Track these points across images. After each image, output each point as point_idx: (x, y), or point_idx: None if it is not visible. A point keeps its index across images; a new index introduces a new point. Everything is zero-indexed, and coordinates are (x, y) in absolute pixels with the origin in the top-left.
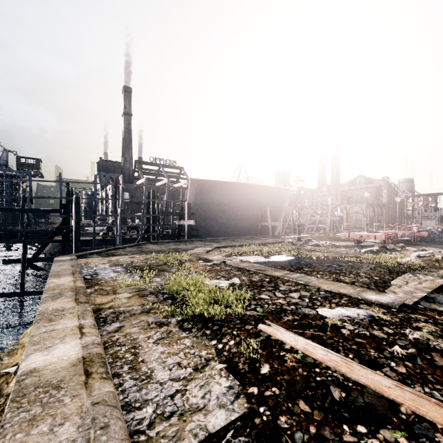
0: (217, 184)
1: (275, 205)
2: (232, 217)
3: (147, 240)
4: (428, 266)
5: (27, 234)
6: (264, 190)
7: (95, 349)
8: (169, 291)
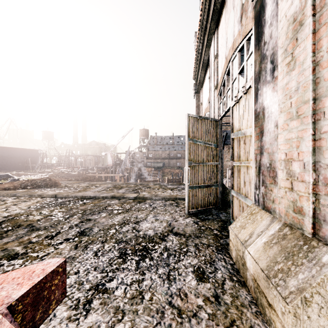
0: (0, 148)
1: (34, 157)
2: (9, 162)
3: None
4: (57, 171)
5: None
6: (28, 151)
7: None
8: None
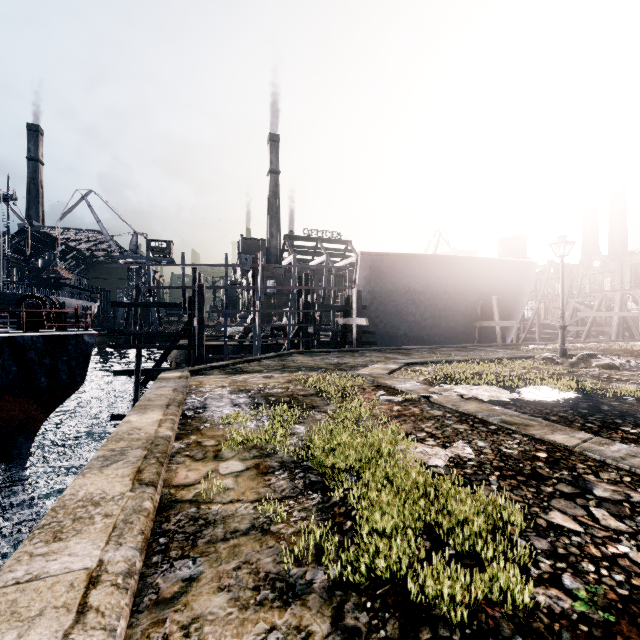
0: (403, 259)
1: (506, 291)
2: (429, 313)
3: (297, 347)
4: None
5: (141, 337)
6: (487, 267)
7: None
8: (319, 464)
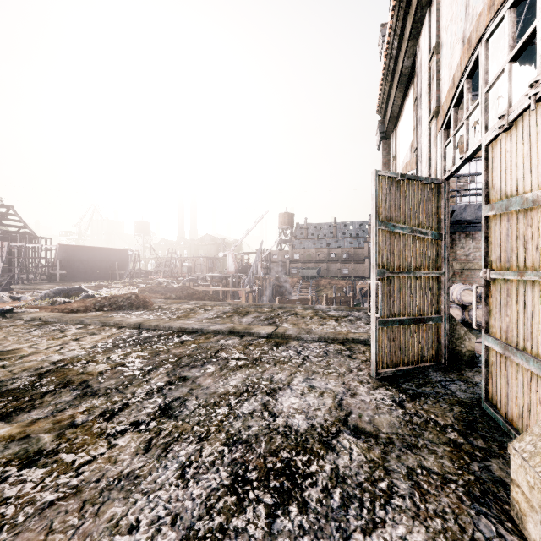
0: (79, 248)
1: (122, 260)
2: (90, 268)
3: (8, 286)
4: (154, 282)
5: None
6: (114, 251)
7: None
8: None
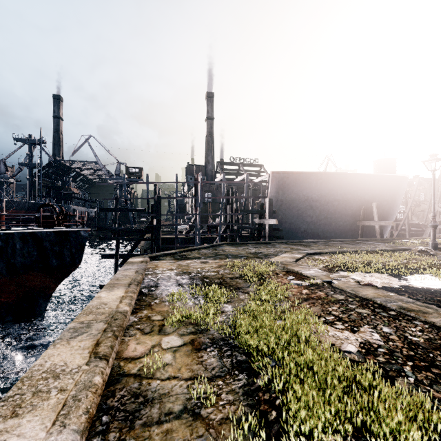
0: (303, 176)
1: (383, 199)
2: (322, 215)
3: (226, 240)
4: None
5: (119, 232)
6: (368, 180)
7: None
8: (243, 343)
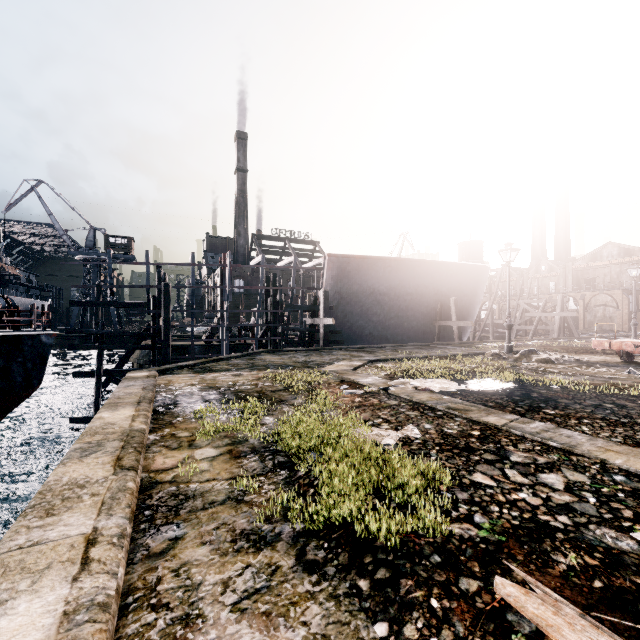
0: (368, 261)
1: (463, 293)
2: (392, 313)
3: (265, 347)
4: None
5: (102, 338)
6: (445, 270)
7: (86, 631)
8: (286, 447)
